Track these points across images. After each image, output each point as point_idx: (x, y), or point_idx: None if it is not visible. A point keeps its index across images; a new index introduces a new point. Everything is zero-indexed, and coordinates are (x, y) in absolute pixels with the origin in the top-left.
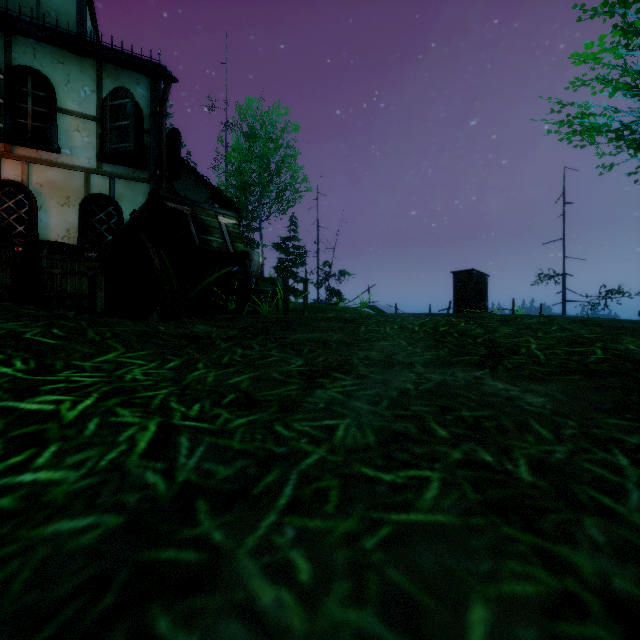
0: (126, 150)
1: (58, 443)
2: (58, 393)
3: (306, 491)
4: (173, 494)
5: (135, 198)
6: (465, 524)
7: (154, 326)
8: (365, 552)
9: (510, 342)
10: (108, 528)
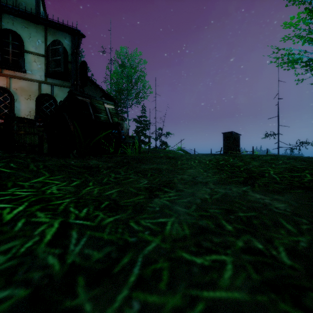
0: (59, 71)
1: None
2: (4, 202)
3: (147, 271)
4: (63, 272)
5: (64, 96)
6: (254, 301)
7: (68, 161)
8: None
9: (258, 170)
10: (17, 299)
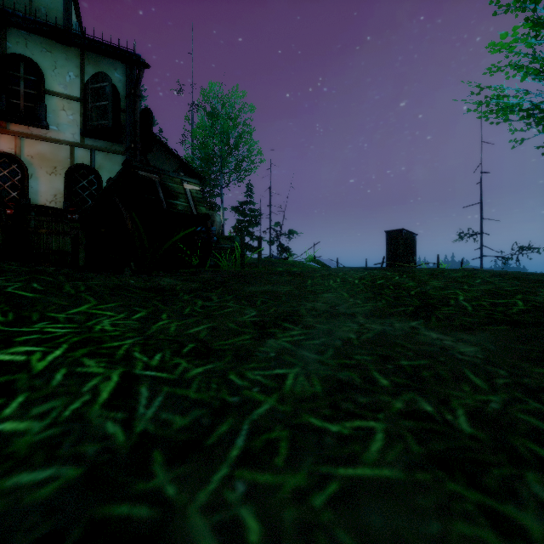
0: (105, 126)
1: (26, 393)
2: (30, 344)
3: (257, 442)
4: (131, 445)
5: (113, 168)
6: (411, 479)
7: (125, 280)
8: (314, 511)
9: (440, 294)
10: (66, 480)
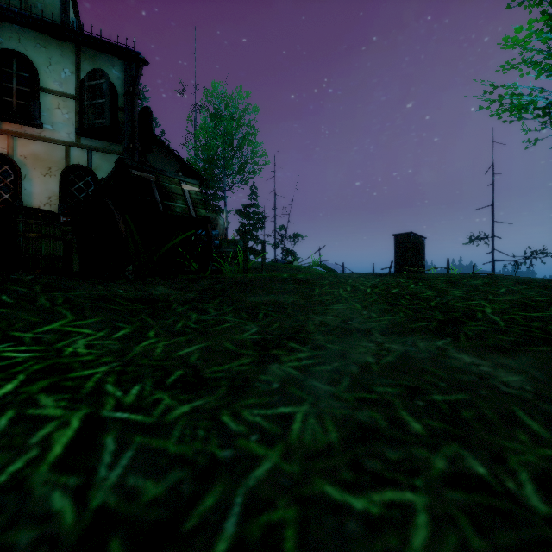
0: (102, 125)
1: None
2: None
3: (253, 528)
4: (81, 529)
5: (110, 169)
6: None
7: (113, 289)
8: None
9: (464, 306)
10: None
